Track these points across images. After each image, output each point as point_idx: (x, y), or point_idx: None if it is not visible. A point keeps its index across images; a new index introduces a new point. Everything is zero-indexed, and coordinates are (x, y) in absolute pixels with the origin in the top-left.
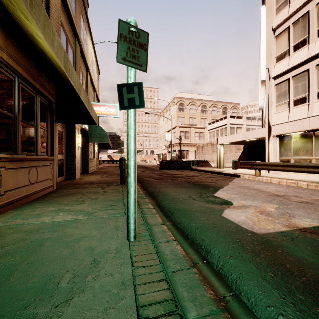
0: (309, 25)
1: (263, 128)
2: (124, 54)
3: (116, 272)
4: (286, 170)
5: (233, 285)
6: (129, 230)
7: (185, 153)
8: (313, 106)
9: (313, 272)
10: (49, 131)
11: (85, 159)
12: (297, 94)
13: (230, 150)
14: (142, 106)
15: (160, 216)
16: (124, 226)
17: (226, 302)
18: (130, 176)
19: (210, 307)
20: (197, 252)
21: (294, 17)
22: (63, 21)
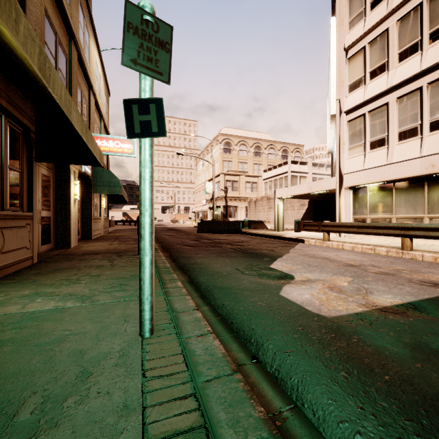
0: (389, 46)
1: (333, 177)
2: (134, 54)
3: (116, 388)
4: (361, 232)
5: (293, 393)
6: (142, 320)
7: (233, 211)
8: (394, 150)
9: (399, 367)
10: (25, 175)
11: (86, 218)
12: (375, 134)
13: (291, 206)
14: (162, 135)
15: (194, 297)
16: (138, 315)
17: (282, 420)
18: (145, 239)
19: (258, 434)
20: (244, 349)
21: (371, 34)
22: (49, 9)
